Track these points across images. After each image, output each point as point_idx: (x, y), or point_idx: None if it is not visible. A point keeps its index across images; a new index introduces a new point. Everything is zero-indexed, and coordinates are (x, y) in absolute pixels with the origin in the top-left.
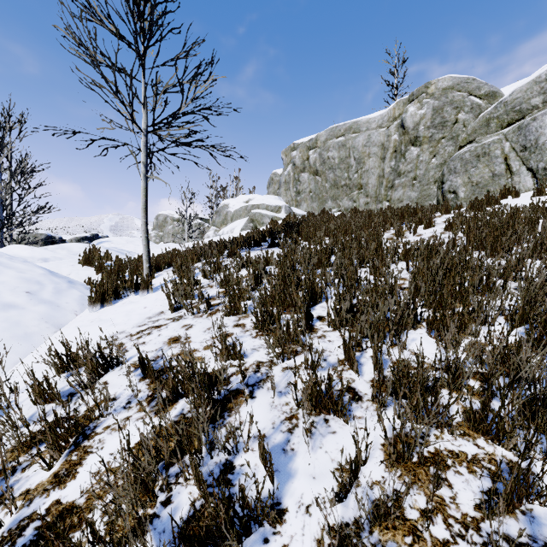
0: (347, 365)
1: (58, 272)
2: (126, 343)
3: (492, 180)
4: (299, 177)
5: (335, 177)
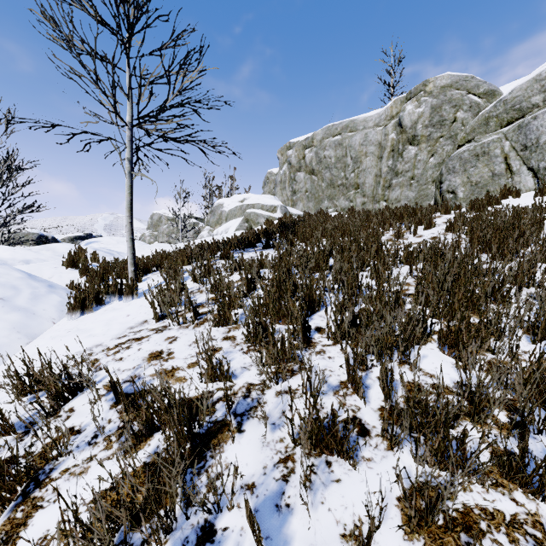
0: (350, 388)
1: (39, 275)
2: (102, 359)
3: (492, 180)
4: (295, 176)
5: (331, 176)
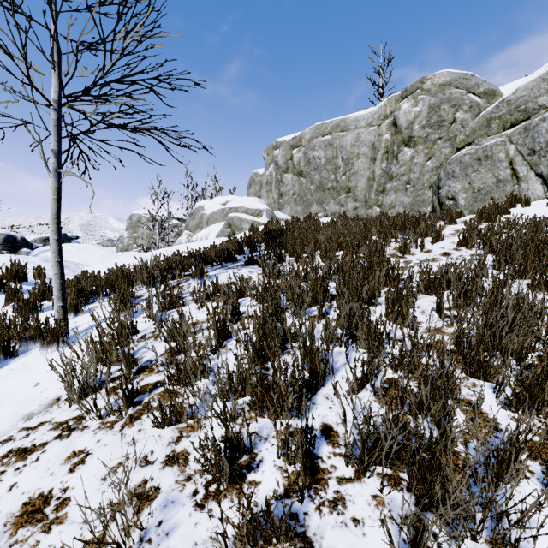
0: None
1: None
2: None
3: (497, 186)
4: (282, 178)
5: (321, 178)
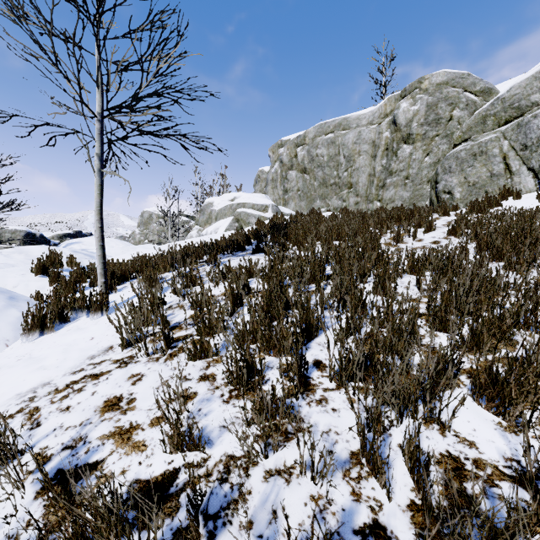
0: (365, 465)
1: (2, 284)
2: (43, 407)
3: (490, 180)
4: (287, 175)
5: (324, 175)
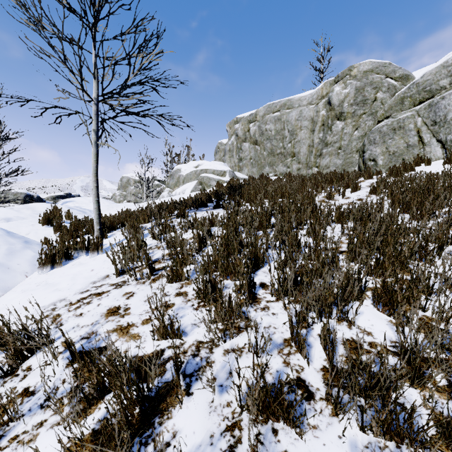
0: (294, 346)
1: (17, 231)
2: (63, 314)
3: (407, 150)
4: (241, 146)
5: (272, 146)
